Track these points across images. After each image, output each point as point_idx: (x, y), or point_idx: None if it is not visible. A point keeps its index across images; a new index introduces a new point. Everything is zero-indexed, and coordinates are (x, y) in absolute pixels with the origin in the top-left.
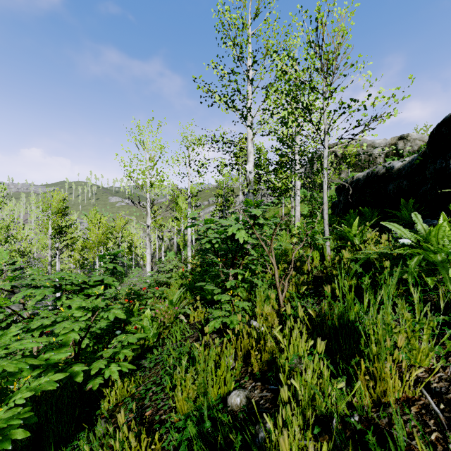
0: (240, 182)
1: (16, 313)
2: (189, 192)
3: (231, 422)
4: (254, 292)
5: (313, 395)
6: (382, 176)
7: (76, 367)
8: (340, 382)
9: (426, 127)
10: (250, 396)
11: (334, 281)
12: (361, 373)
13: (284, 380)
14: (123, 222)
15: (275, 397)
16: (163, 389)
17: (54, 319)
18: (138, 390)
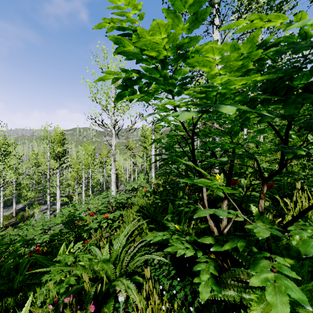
0: None
1: None
2: (153, 118)
3: None
4: None
5: None
6: None
7: None
8: None
9: None
10: None
11: None
12: None
13: None
14: (106, 151)
15: None
16: None
17: None
18: None
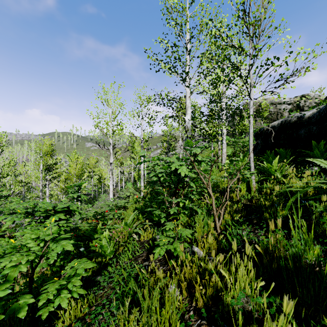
0: (180, 130)
1: None
2: (142, 138)
3: None
4: (193, 218)
5: None
6: (294, 123)
7: (22, 300)
8: None
9: (320, 89)
10: None
11: (267, 211)
12: None
13: None
14: (95, 161)
15: None
16: (112, 312)
17: (3, 251)
18: (91, 310)
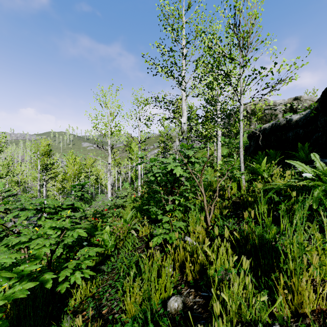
0: (177, 131)
1: (8, 229)
2: (139, 138)
3: (170, 325)
4: (187, 214)
5: (239, 304)
6: (283, 126)
7: (47, 275)
8: (260, 292)
9: (314, 91)
10: (186, 301)
11: (250, 206)
12: (281, 288)
13: (214, 291)
14: (92, 161)
15: (206, 303)
16: (117, 291)
17: (30, 237)
18: (98, 290)
